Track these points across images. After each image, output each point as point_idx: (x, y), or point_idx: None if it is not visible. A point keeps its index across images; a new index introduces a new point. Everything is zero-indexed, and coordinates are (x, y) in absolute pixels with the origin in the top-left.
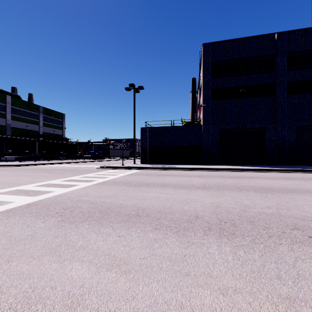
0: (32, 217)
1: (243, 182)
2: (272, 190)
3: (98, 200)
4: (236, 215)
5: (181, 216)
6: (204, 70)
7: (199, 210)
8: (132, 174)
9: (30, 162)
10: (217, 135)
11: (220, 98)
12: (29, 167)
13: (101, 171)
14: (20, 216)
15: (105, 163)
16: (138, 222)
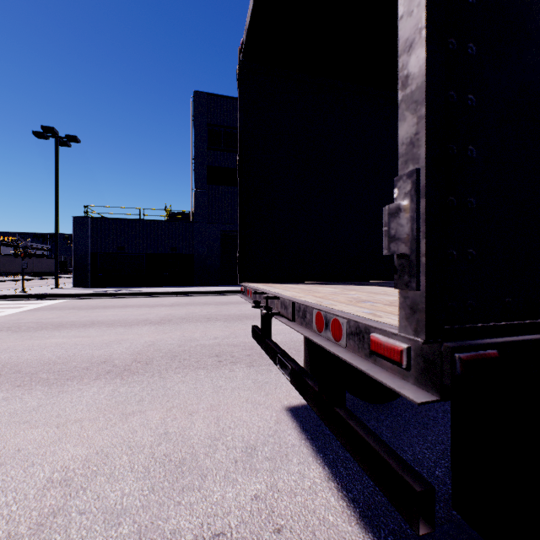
0: None
1: (226, 310)
2: (247, 318)
3: None
4: (164, 352)
5: (79, 364)
6: (196, 134)
7: (117, 353)
8: (38, 309)
9: None
10: (217, 239)
11: (222, 183)
12: None
13: None
14: None
15: None
16: None
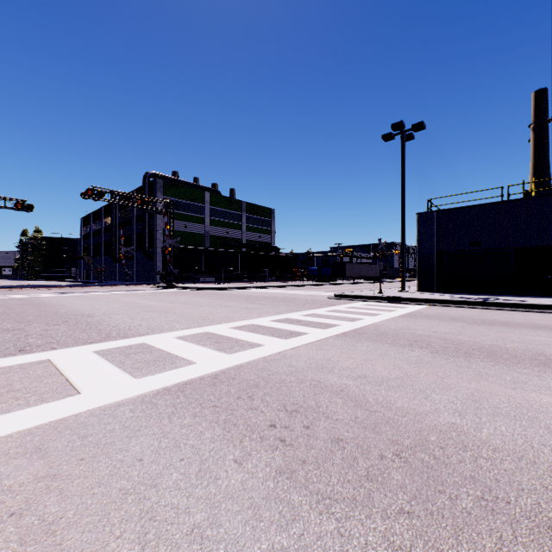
0: (217, 425)
1: None
2: None
3: (368, 391)
4: None
5: None
6: None
7: None
8: (411, 315)
9: (231, 284)
10: None
11: None
12: (228, 293)
13: (338, 304)
14: (194, 413)
15: (339, 289)
16: None
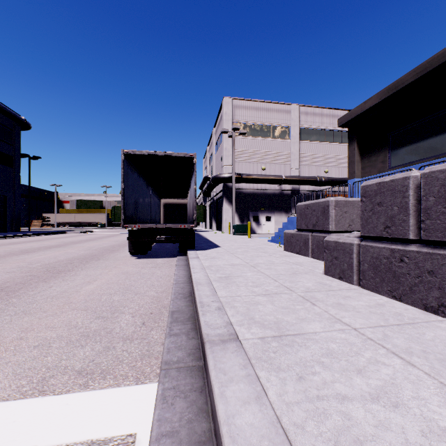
0: None
1: None
2: None
3: None
4: (39, 269)
5: (23, 279)
6: None
7: (15, 275)
8: None
9: None
10: None
11: None
12: None
13: None
14: None
15: None
16: (22, 287)
